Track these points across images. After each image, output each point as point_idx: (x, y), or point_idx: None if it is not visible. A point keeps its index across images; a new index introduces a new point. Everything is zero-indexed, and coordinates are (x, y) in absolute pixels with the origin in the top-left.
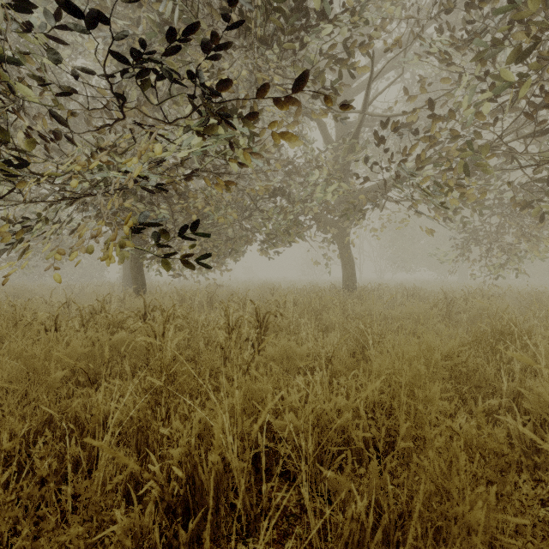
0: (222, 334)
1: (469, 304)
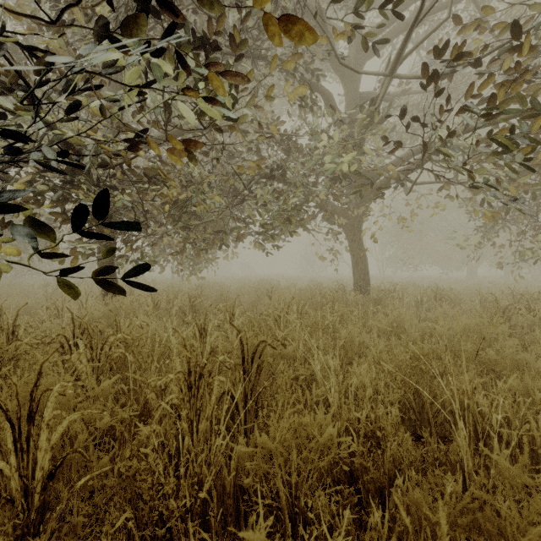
0: (173, 396)
1: (539, 315)
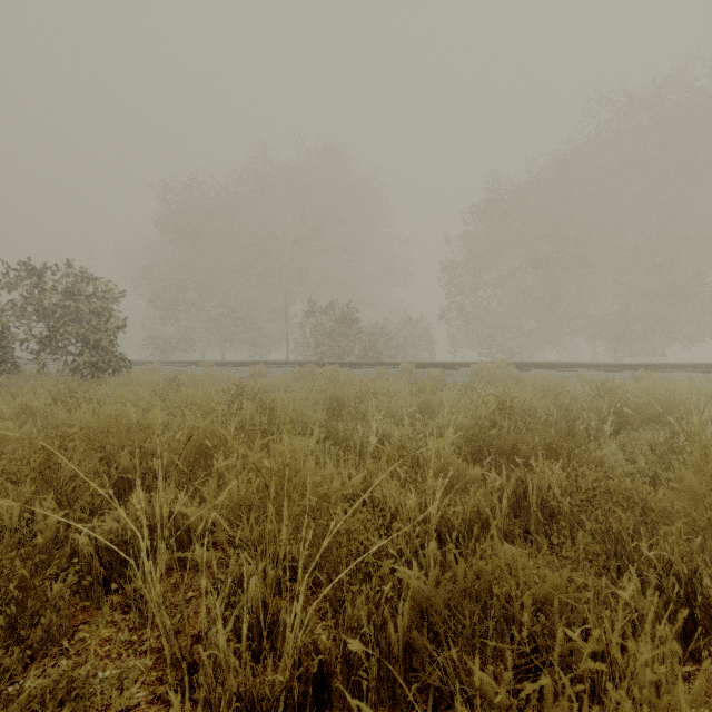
0: None
1: None
